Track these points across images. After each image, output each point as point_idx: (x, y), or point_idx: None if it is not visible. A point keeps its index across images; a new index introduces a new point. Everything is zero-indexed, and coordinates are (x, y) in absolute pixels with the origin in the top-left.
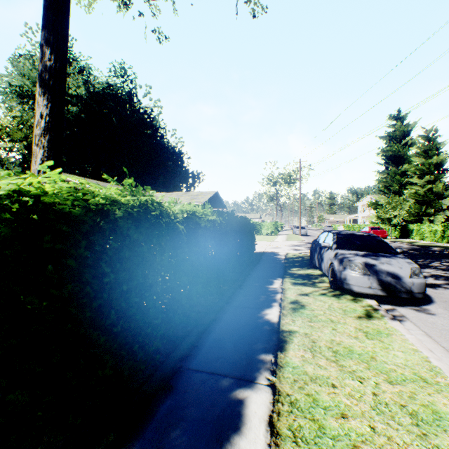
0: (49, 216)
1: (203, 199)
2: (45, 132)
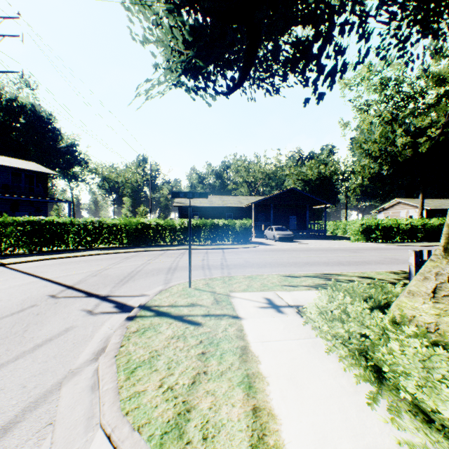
0: (432, 223)
1: None
2: (420, 207)
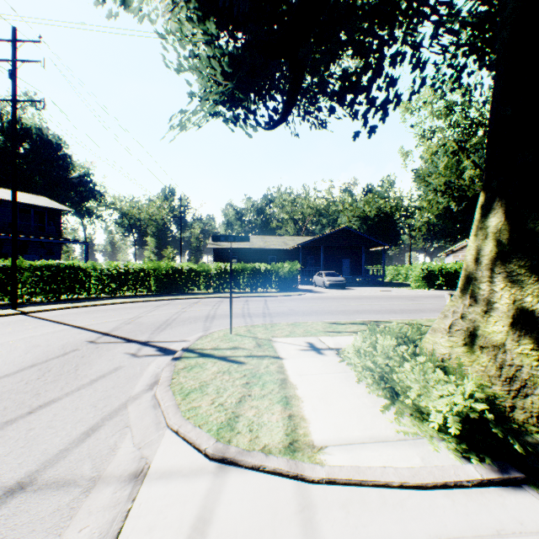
0: None
1: None
2: None
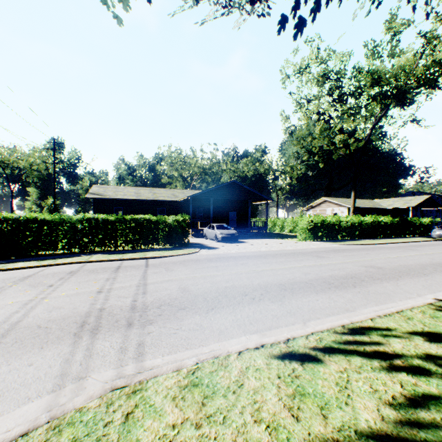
0: (367, 220)
1: (414, 203)
2: (352, 204)
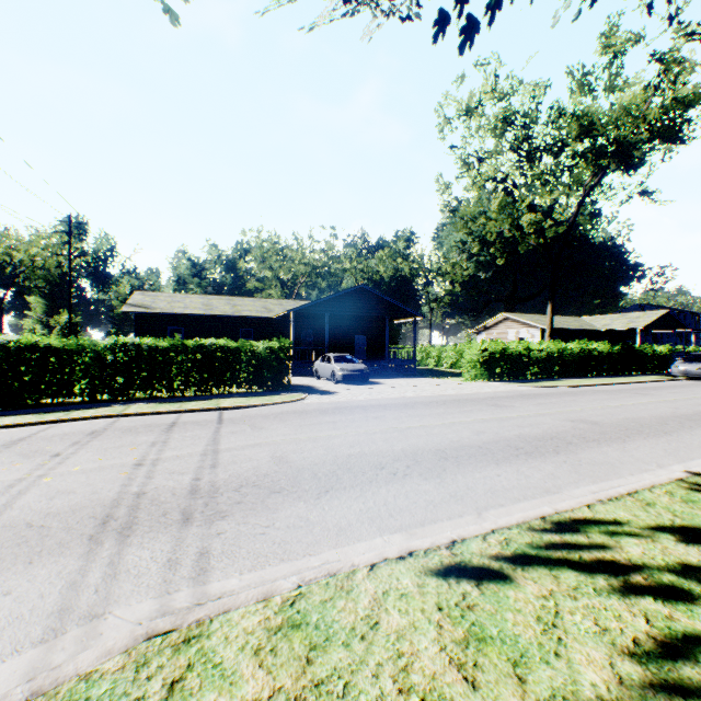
0: (571, 349)
1: (643, 323)
2: (549, 324)
